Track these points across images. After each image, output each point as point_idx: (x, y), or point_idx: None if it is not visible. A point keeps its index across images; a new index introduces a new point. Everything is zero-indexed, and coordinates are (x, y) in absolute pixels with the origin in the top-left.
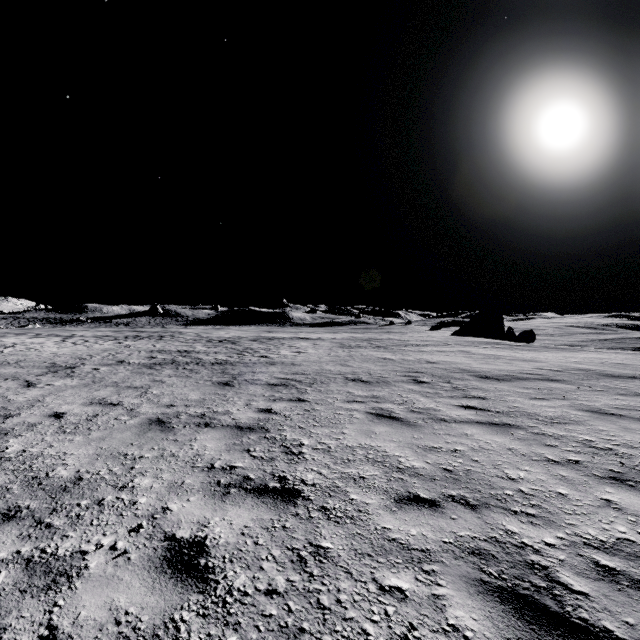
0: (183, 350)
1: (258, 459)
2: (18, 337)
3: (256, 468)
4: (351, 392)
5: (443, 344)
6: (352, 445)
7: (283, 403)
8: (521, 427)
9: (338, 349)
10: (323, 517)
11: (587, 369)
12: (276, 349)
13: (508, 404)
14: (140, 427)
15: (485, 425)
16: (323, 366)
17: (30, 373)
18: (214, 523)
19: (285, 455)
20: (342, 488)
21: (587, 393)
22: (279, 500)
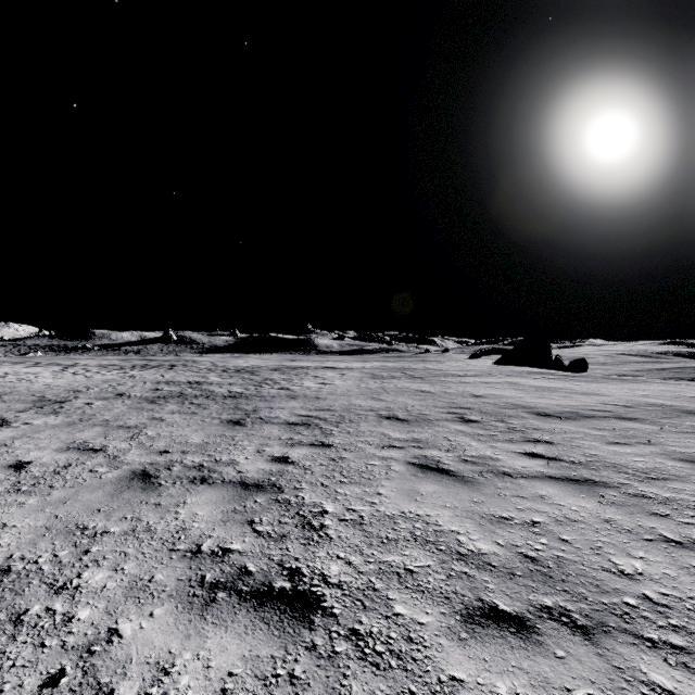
0: (194, 381)
1: (263, 537)
2: (14, 366)
3: (259, 553)
4: (386, 434)
5: (487, 374)
6: (392, 514)
7: (303, 449)
8: (610, 485)
9: (369, 380)
10: (354, 653)
11: (662, 404)
12: (299, 380)
13: (583, 451)
14: (117, 483)
15: (562, 482)
16: (352, 400)
17: (10, 409)
18: (181, 665)
19: (301, 530)
20: (381, 592)
21: (675, 436)
22: (287, 616)
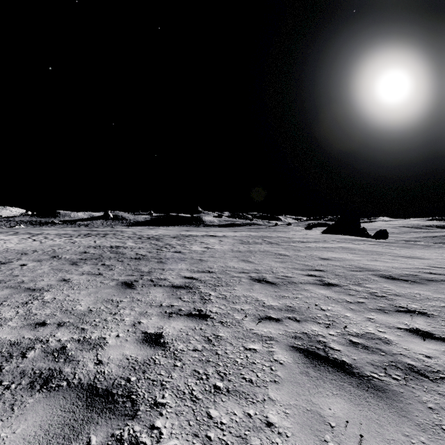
0: (115, 246)
1: None
2: None
3: None
4: (260, 300)
5: (322, 241)
6: None
7: (179, 321)
8: None
9: (239, 245)
10: None
11: None
12: (189, 245)
13: None
14: None
15: None
16: (227, 262)
17: None
18: None
19: None
20: None
21: None
22: None
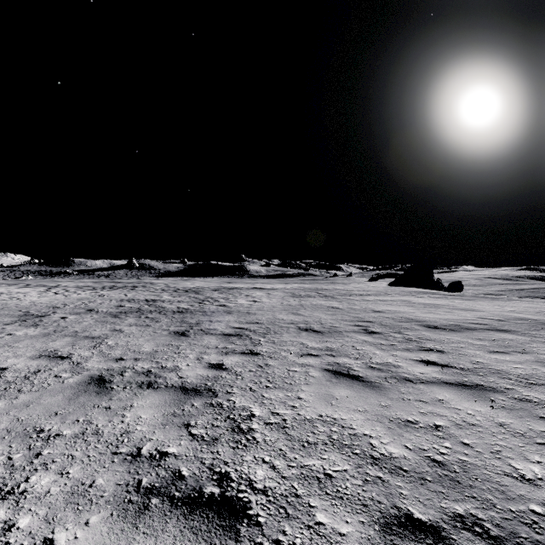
0: (150, 299)
1: (197, 440)
2: (8, 287)
3: (192, 457)
4: (304, 343)
5: (384, 294)
6: (311, 417)
7: (235, 357)
8: (498, 390)
9: (290, 298)
10: None
11: (528, 318)
12: (234, 298)
13: (469, 359)
14: (76, 388)
15: (456, 387)
16: (276, 315)
17: None
18: None
19: (231, 433)
20: (303, 499)
21: (544, 345)
22: (215, 525)
